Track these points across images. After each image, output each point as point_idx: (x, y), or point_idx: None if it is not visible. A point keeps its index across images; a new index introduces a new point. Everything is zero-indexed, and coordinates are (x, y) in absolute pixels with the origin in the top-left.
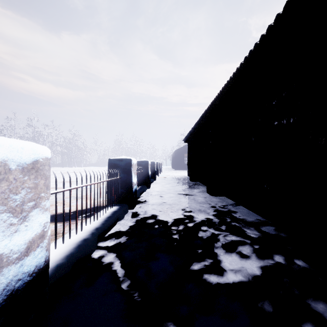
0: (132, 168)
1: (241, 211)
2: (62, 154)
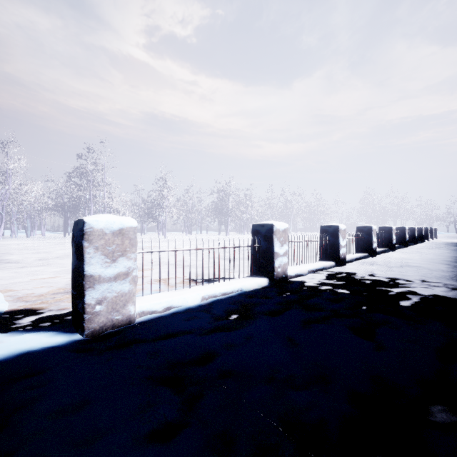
0: (405, 231)
1: None
2: (305, 219)
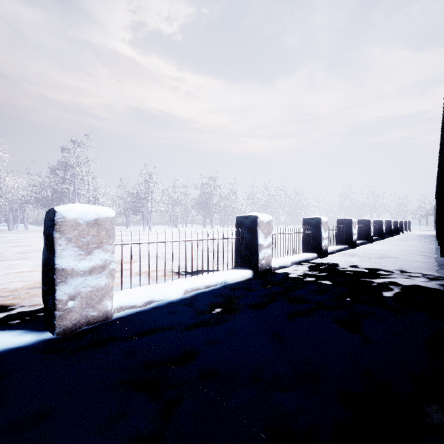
0: (382, 224)
1: None
2: (287, 213)
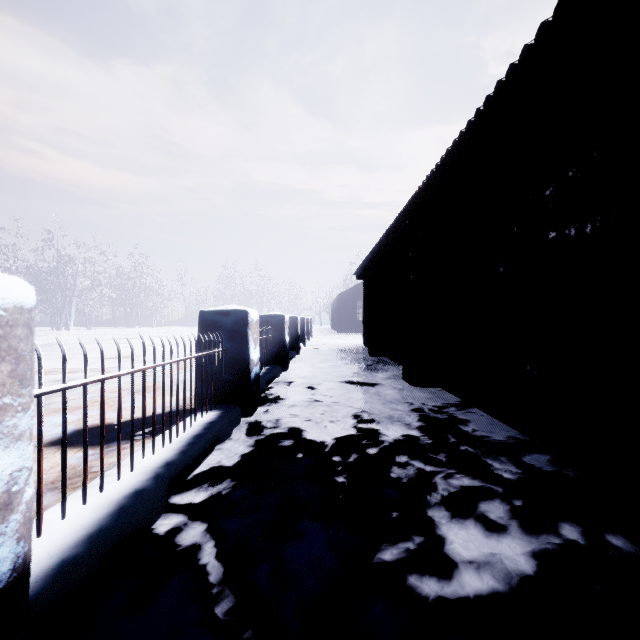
0: (248, 331)
1: (477, 420)
2: (114, 302)
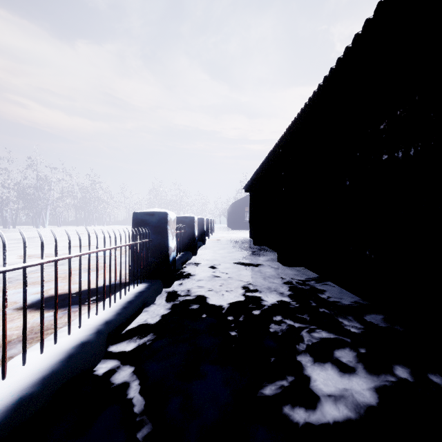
0: (168, 227)
1: (330, 290)
2: (77, 208)
